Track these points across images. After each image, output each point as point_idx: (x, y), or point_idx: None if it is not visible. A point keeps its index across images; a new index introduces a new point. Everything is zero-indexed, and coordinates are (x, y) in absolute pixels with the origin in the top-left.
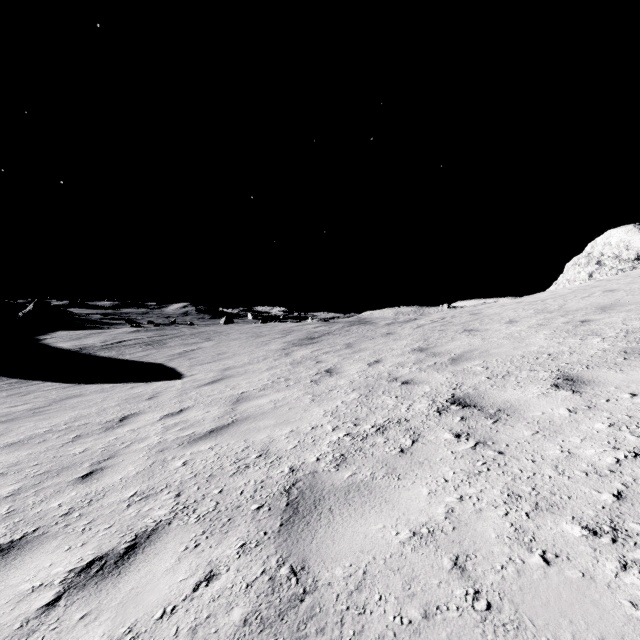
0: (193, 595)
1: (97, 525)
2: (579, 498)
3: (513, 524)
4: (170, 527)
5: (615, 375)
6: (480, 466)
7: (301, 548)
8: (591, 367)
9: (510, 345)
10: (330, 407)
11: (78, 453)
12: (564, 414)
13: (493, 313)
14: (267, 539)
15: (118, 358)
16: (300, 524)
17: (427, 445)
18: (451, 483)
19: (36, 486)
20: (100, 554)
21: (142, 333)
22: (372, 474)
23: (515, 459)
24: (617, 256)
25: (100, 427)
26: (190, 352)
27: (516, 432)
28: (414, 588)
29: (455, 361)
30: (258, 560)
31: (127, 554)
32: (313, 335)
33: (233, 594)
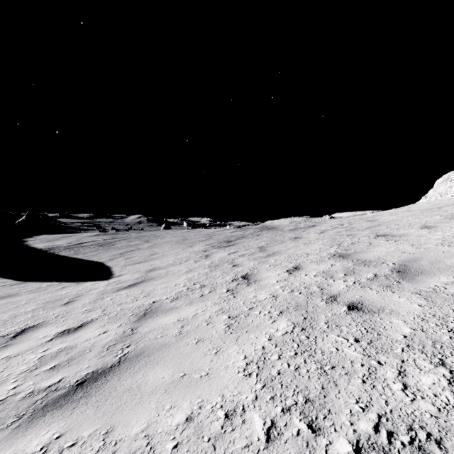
0: None
1: None
2: None
3: None
4: None
5: None
6: None
7: None
8: None
9: None
10: (253, 349)
11: None
12: None
13: (392, 219)
14: None
15: (72, 257)
16: None
17: None
18: None
19: None
20: None
21: (100, 236)
22: None
23: None
24: None
25: None
26: (129, 252)
27: None
28: None
29: (405, 274)
30: None
31: None
32: (230, 238)
33: None
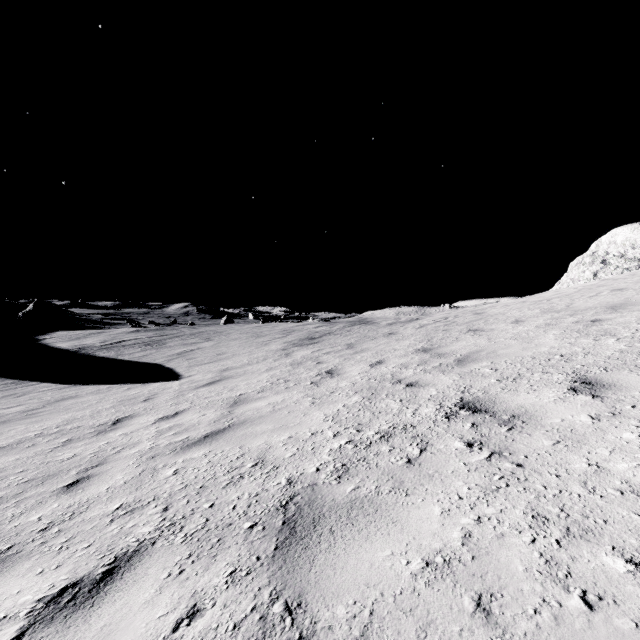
0: (172, 637)
1: (75, 543)
2: (617, 523)
3: (543, 554)
4: (154, 548)
5: (638, 378)
6: (497, 481)
7: (298, 578)
8: (610, 369)
9: (518, 346)
10: (331, 411)
11: (66, 459)
12: (586, 421)
13: (497, 313)
14: (260, 566)
15: (116, 358)
16: (297, 548)
17: (436, 455)
18: (466, 501)
19: (18, 496)
20: (74, 580)
21: (142, 333)
22: (377, 488)
23: (537, 473)
24: (623, 255)
25: (92, 431)
26: (189, 352)
27: (534, 441)
28: (431, 637)
29: (461, 362)
30: (248, 593)
31: (103, 581)
32: (314, 335)
33: (218, 637)
